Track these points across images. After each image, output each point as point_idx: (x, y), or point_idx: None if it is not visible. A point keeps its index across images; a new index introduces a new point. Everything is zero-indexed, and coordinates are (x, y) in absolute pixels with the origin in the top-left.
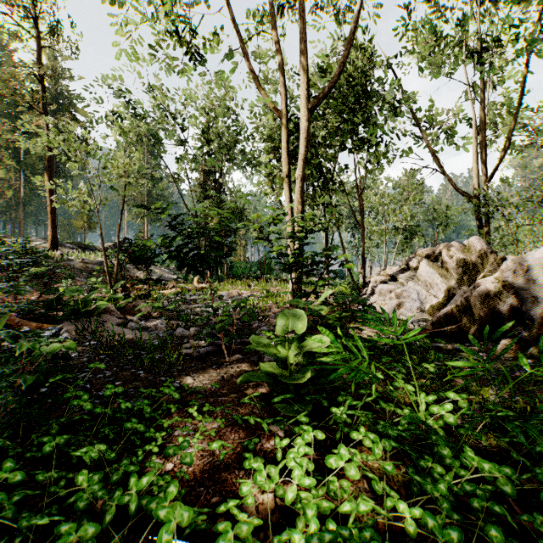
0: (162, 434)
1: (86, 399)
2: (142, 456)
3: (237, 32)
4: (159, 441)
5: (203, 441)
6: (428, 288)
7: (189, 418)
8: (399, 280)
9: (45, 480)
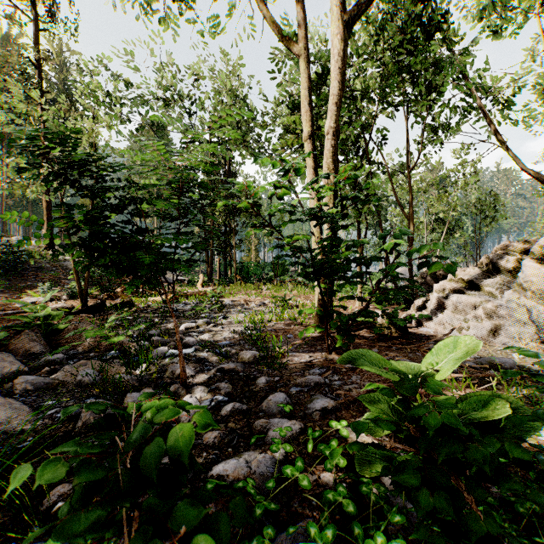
0: None
1: None
2: None
3: None
4: None
5: None
6: None
7: None
8: (485, 288)
9: None
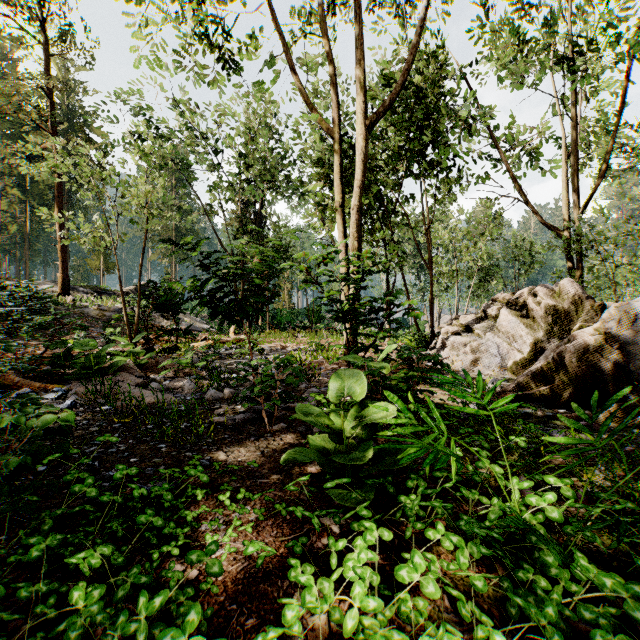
0: (185, 531)
1: (90, 483)
2: (158, 561)
3: (280, 35)
4: (181, 540)
5: (236, 539)
6: (511, 341)
7: (220, 508)
8: (475, 331)
9: (30, 596)
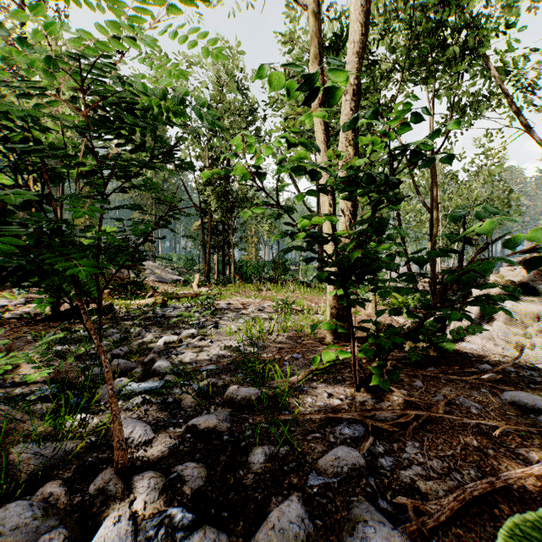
0: None
1: None
2: None
3: None
4: None
5: None
6: None
7: None
8: None
9: None
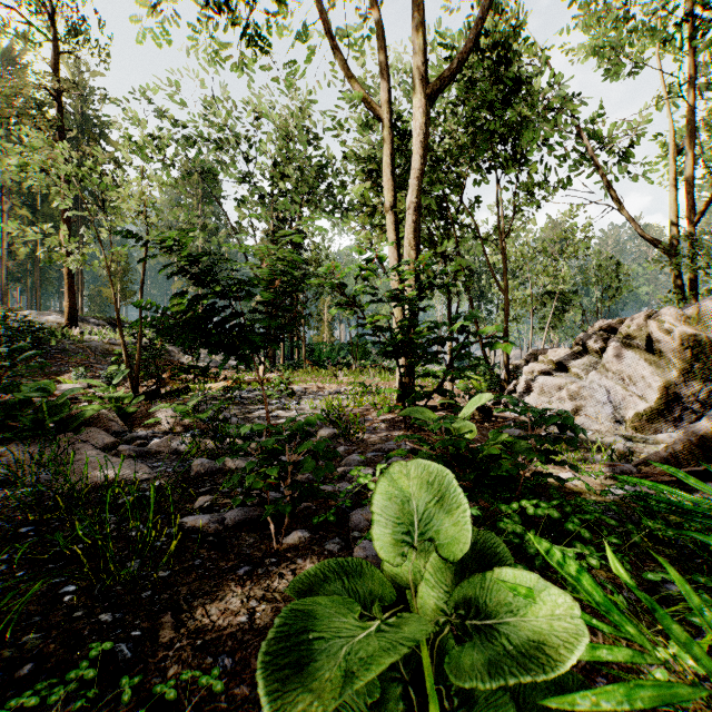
0: None
1: None
2: None
3: None
4: None
5: None
6: (626, 384)
7: None
8: (572, 370)
9: None
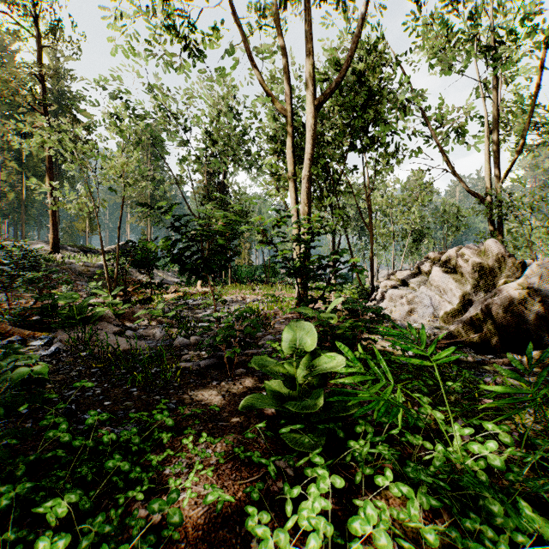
0: (149, 475)
1: (63, 429)
2: (123, 507)
3: (240, 27)
4: (146, 485)
5: (198, 482)
6: (442, 294)
7: (183, 452)
8: (410, 285)
9: None
